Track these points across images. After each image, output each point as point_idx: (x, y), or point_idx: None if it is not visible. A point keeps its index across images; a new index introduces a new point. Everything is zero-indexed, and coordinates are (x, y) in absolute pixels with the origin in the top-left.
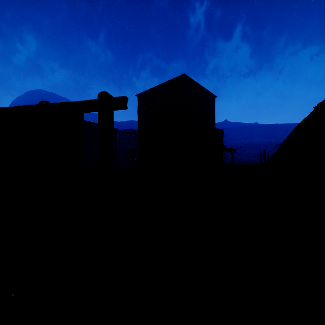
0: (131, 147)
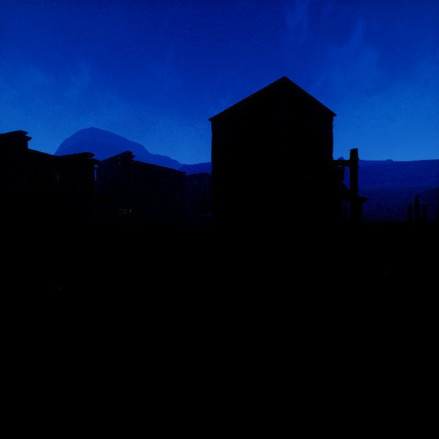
0: (204, 197)
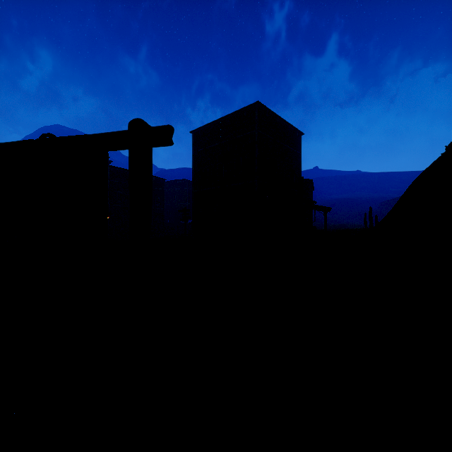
0: (183, 204)
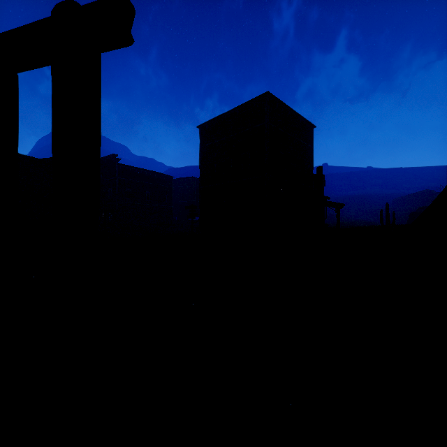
0: (191, 201)
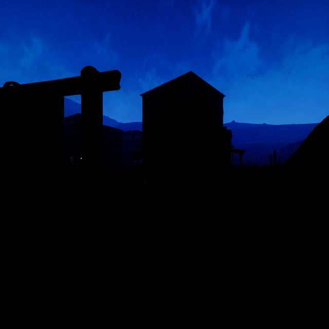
0: (136, 148)
